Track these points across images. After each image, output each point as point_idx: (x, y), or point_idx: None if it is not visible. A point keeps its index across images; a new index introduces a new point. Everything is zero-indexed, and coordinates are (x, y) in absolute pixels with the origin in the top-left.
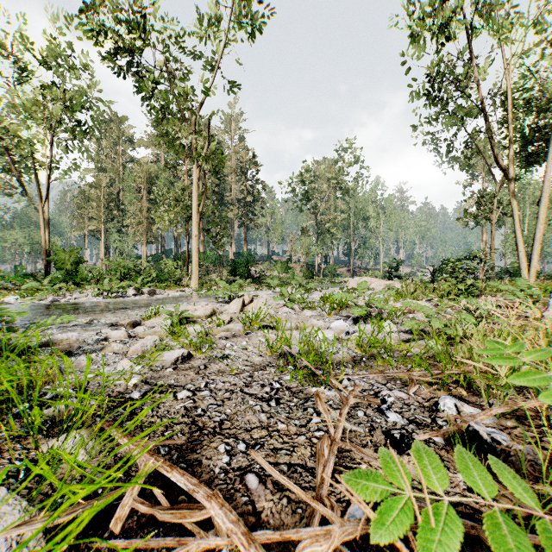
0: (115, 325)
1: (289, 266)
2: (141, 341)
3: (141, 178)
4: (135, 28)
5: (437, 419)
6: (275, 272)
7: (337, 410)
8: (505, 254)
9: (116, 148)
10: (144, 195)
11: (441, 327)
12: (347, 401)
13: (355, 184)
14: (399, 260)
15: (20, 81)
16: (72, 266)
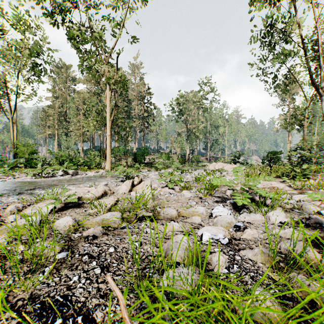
0: None
1: (170, 156)
2: None
3: (79, 101)
4: None
5: None
6: (161, 160)
7: None
8: None
9: (64, 84)
10: (81, 112)
11: None
12: None
13: (211, 105)
14: (240, 152)
15: None
16: (30, 156)
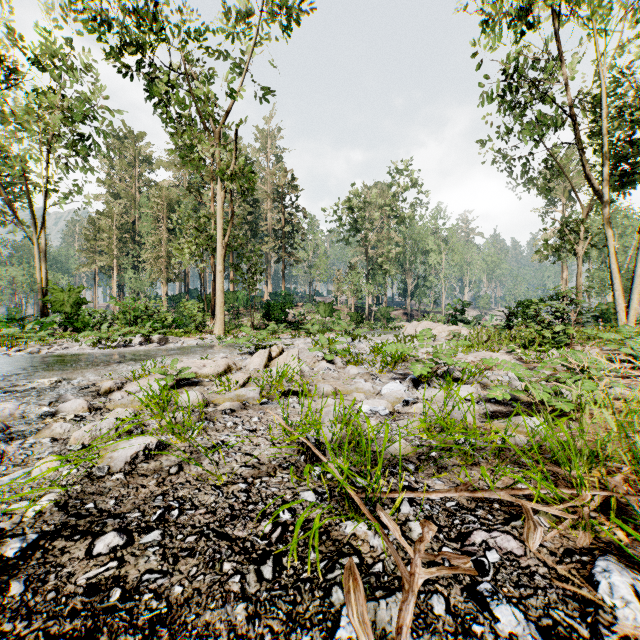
0: (86, 389)
1: (334, 309)
2: (105, 416)
3: (160, 204)
4: (144, 16)
5: (603, 629)
6: (318, 316)
7: (391, 598)
8: (590, 294)
9: (131, 170)
10: (164, 225)
11: (547, 398)
12: (411, 579)
13: (413, 211)
14: (466, 302)
15: (9, 86)
16: (73, 309)
